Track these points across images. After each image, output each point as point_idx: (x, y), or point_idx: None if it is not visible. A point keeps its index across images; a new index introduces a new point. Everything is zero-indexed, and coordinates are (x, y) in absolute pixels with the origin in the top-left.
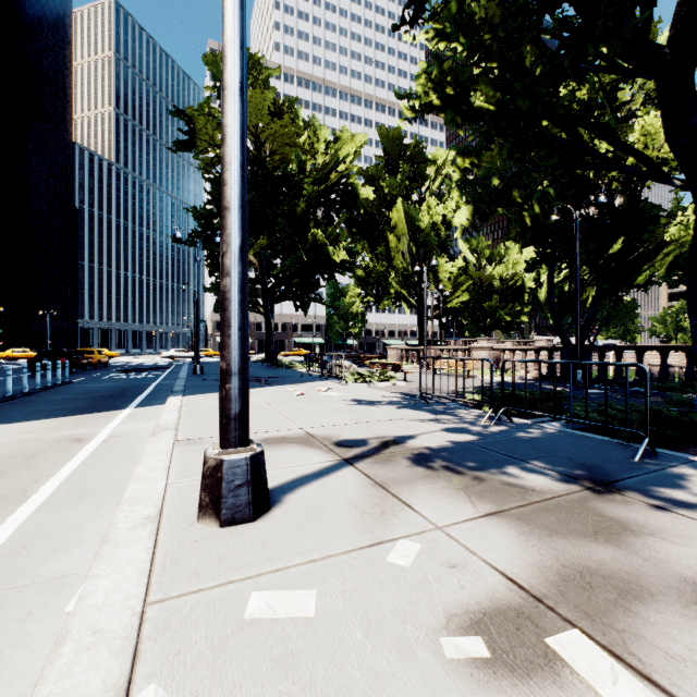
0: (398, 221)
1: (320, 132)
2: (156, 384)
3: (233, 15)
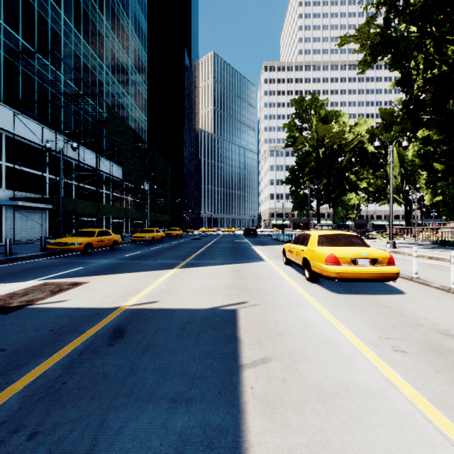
0: None
1: (346, 122)
2: None
3: (391, 189)
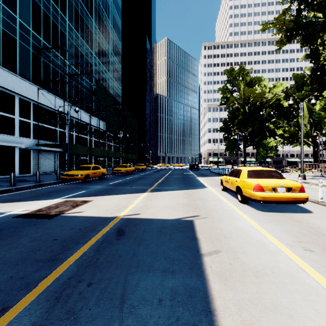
0: None
1: (267, 85)
2: None
3: (302, 135)
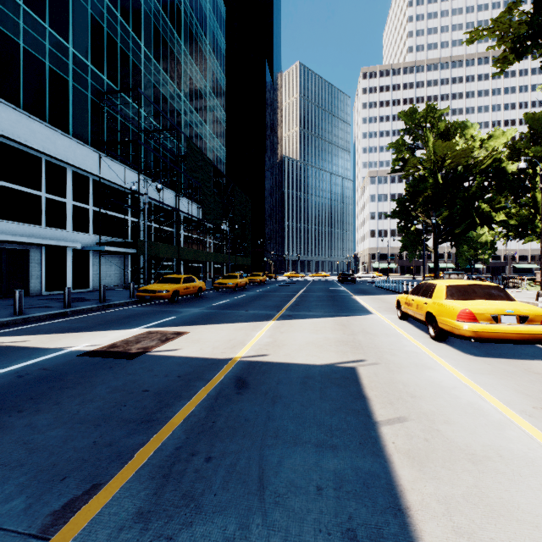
0: None
1: (476, 135)
2: None
3: None
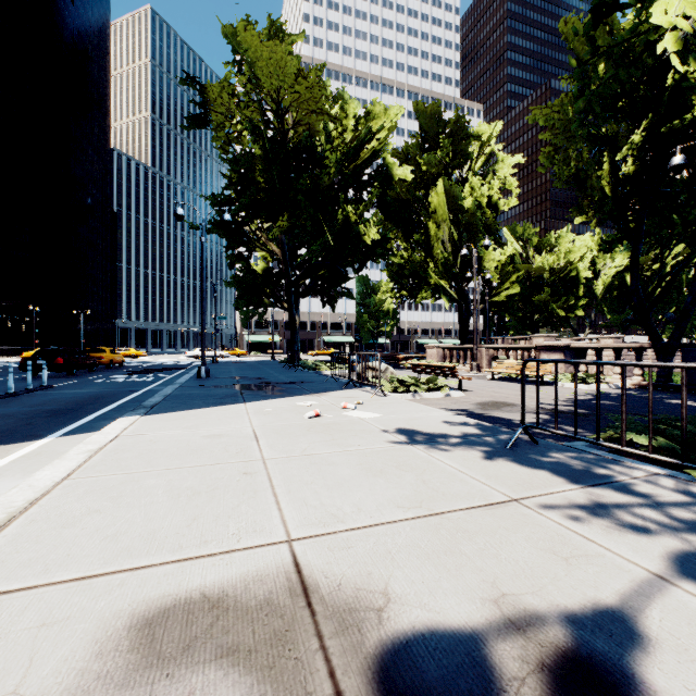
0: (437, 203)
1: (349, 104)
2: (142, 392)
3: None
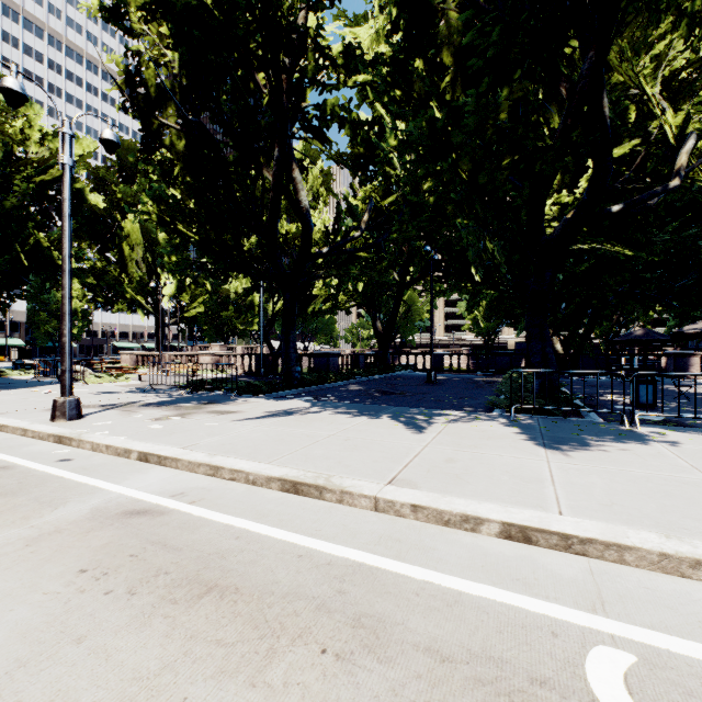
0: (133, 231)
1: (35, 118)
2: None
3: (68, 246)
